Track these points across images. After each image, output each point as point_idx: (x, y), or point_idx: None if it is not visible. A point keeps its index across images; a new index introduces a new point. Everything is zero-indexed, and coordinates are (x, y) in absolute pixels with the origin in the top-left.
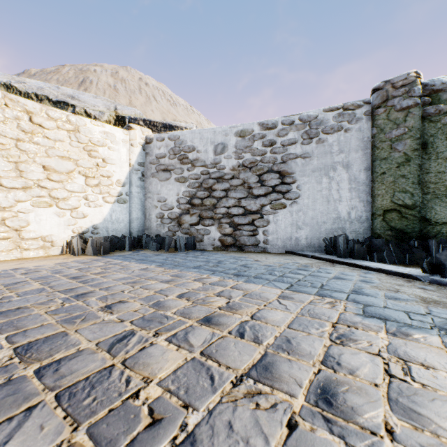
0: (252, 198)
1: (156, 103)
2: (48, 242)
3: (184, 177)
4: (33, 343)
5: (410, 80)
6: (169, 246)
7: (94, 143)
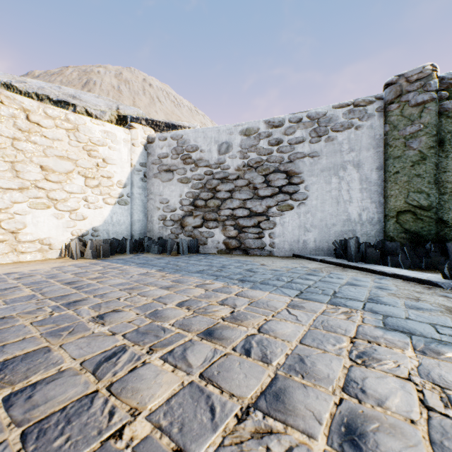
0: (258, 199)
1: (160, 104)
2: (46, 244)
3: (187, 177)
4: (9, 362)
5: (425, 74)
6: (171, 249)
7: (94, 142)
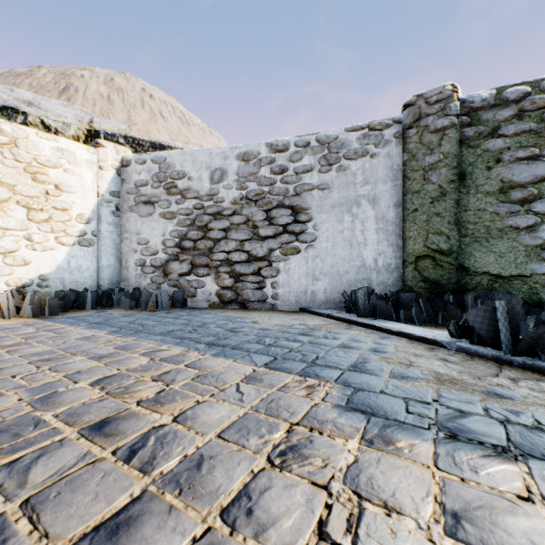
0: (258, 240)
1: (163, 121)
2: None
3: (172, 211)
4: None
5: (445, 95)
6: (147, 303)
7: (42, 163)
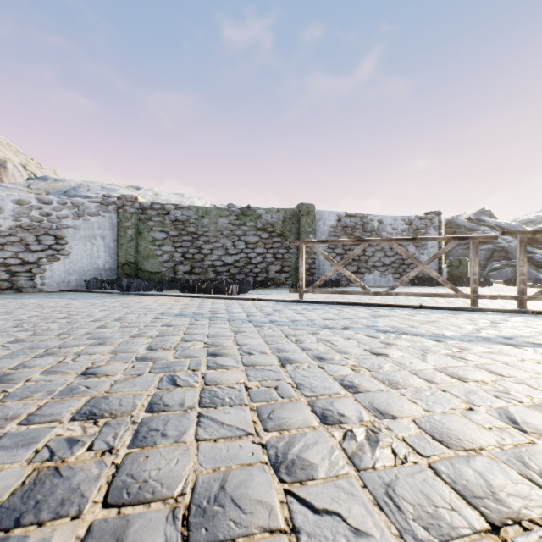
0: (30, 252)
1: None
2: None
3: None
4: None
5: (134, 200)
6: None
7: None
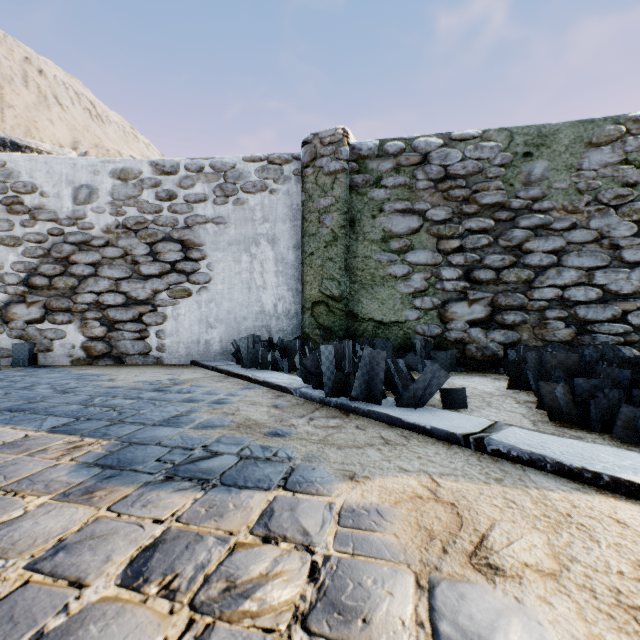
0: (139, 280)
1: (60, 110)
2: None
3: (15, 236)
4: None
5: (337, 138)
6: None
7: None
